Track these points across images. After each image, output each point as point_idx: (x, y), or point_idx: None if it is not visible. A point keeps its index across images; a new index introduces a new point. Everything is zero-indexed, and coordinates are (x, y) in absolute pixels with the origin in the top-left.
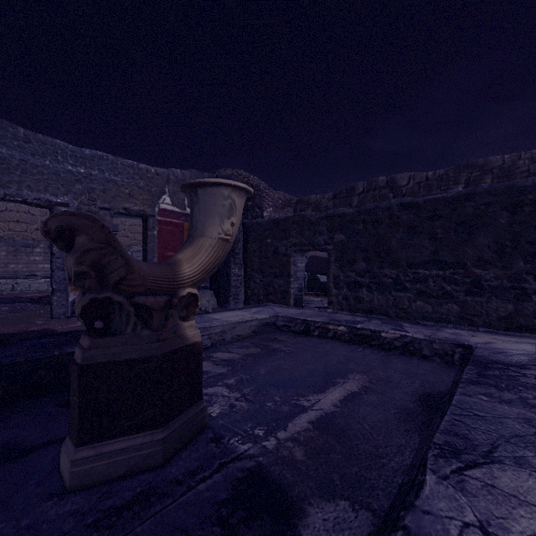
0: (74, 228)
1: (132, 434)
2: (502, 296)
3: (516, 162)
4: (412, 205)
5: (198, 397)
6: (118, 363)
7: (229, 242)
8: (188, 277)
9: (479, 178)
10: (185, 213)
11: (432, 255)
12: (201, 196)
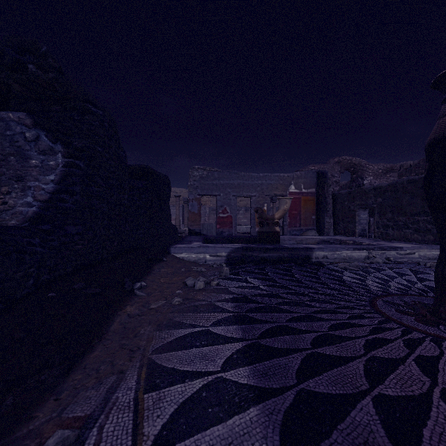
0: (258, 210)
1: (266, 243)
2: None
3: None
4: (412, 181)
5: (279, 242)
6: (264, 231)
7: (286, 210)
8: (276, 218)
9: None
10: (302, 192)
11: (421, 208)
12: (280, 201)
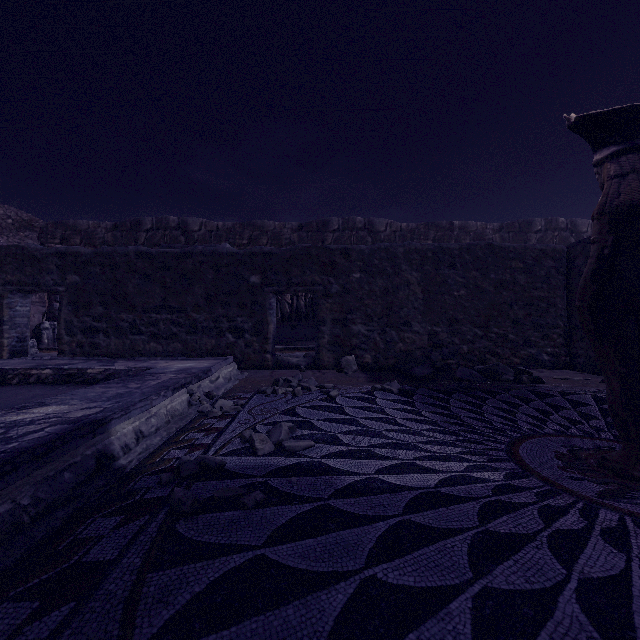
0: None
1: None
2: (209, 334)
3: (283, 229)
4: (147, 255)
5: None
6: None
7: None
8: None
9: (258, 238)
10: None
11: (163, 301)
12: None
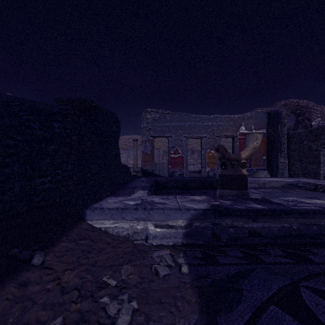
0: (219, 148)
1: (230, 190)
2: None
3: None
4: None
5: (246, 189)
6: (227, 175)
7: (256, 148)
8: (243, 158)
9: None
10: None
11: None
12: (247, 136)
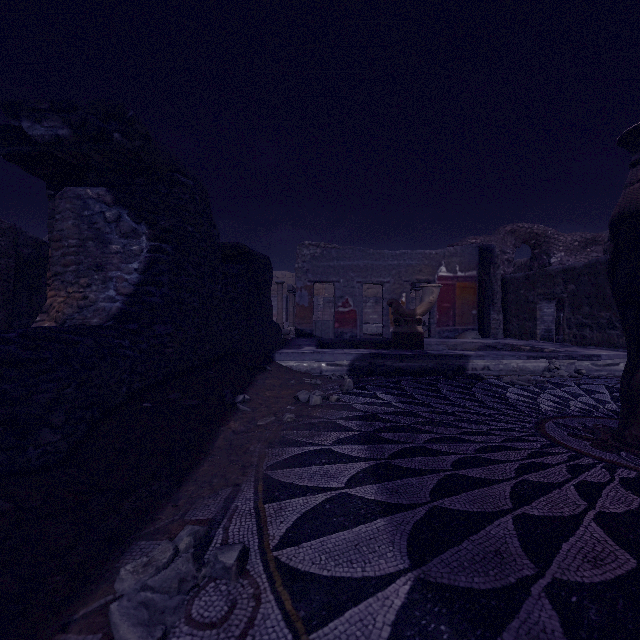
0: (392, 302)
1: (403, 349)
2: None
3: None
4: None
5: (422, 348)
6: (400, 332)
7: (432, 303)
8: (418, 313)
9: None
10: (457, 276)
11: None
12: (423, 290)
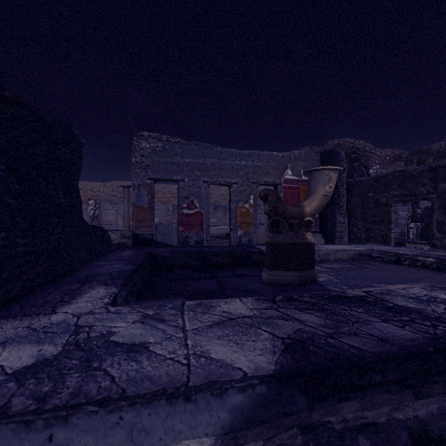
0: (267, 194)
1: (287, 271)
2: None
3: None
4: None
5: (313, 267)
6: (282, 243)
7: (328, 196)
8: (308, 212)
9: None
10: (301, 180)
11: None
12: (314, 175)
